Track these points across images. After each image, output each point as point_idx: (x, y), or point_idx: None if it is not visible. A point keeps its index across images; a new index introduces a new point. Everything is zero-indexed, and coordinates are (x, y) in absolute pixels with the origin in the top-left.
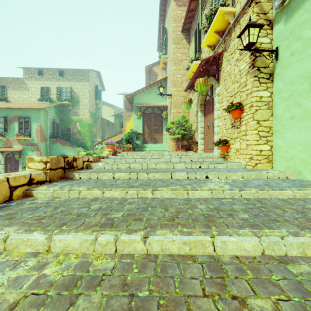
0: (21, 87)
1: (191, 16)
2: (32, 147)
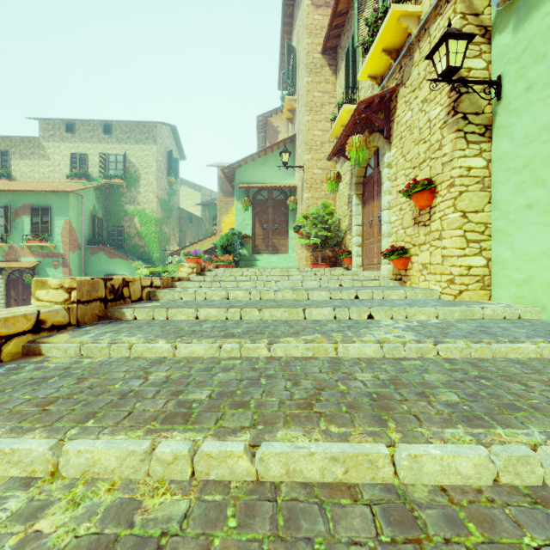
0: (36, 153)
1: (339, 25)
2: (55, 261)
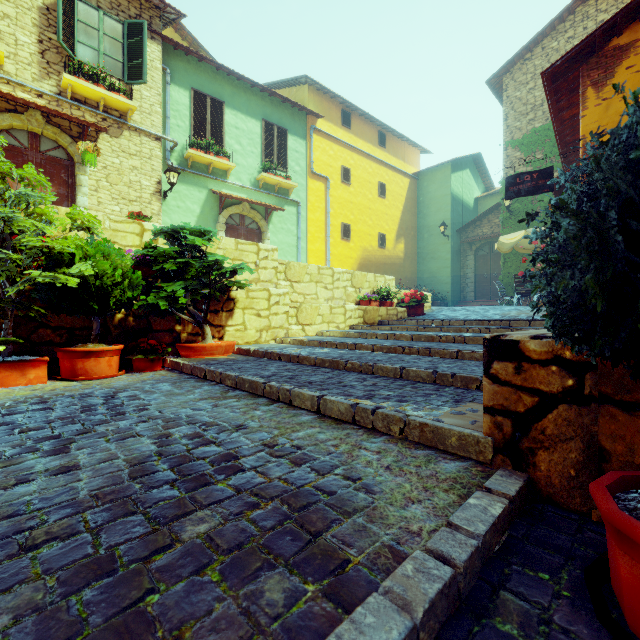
0: None
1: None
2: None
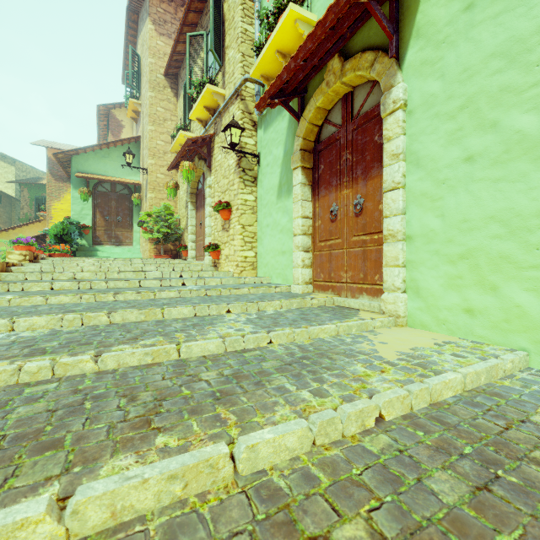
0: None
1: (179, 60)
2: None
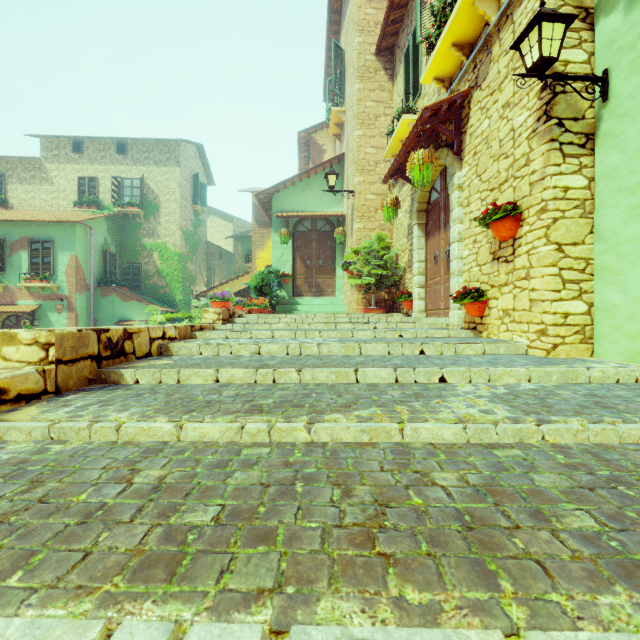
0: (37, 176)
1: (396, 20)
2: (59, 305)
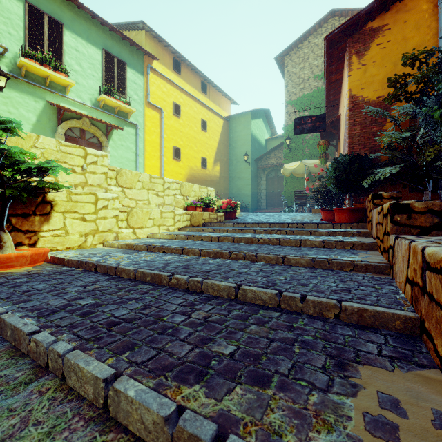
0: None
1: None
2: None
